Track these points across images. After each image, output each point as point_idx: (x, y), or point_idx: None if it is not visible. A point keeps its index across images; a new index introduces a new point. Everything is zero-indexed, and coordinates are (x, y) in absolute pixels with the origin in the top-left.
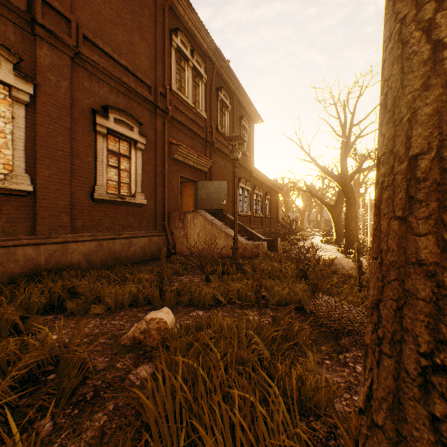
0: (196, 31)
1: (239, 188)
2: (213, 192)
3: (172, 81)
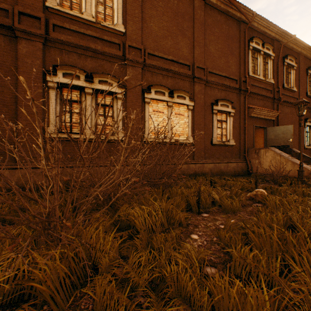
0: (266, 30)
1: (306, 126)
2: (279, 133)
3: (249, 70)
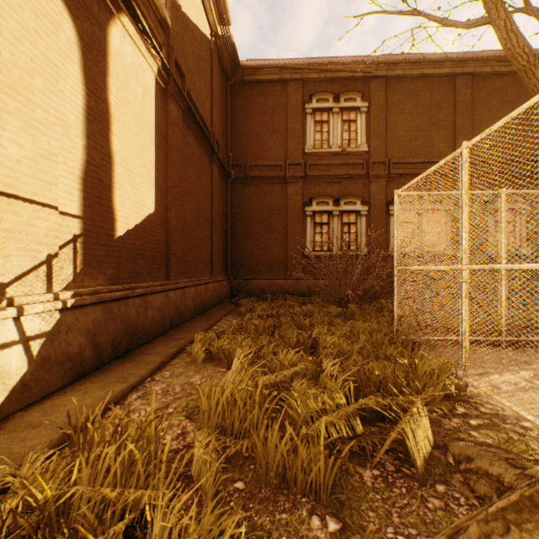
0: None
1: None
2: None
3: None
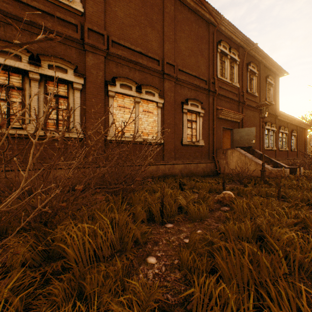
0: (232, 35)
1: (265, 129)
2: (244, 135)
3: (217, 72)
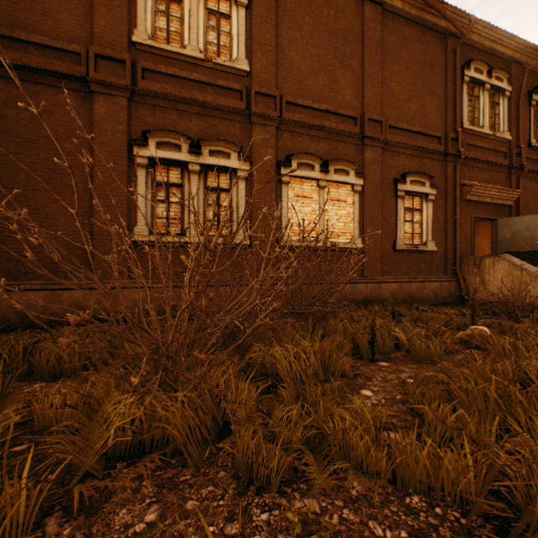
0: (495, 45)
1: None
2: (521, 230)
3: (462, 119)
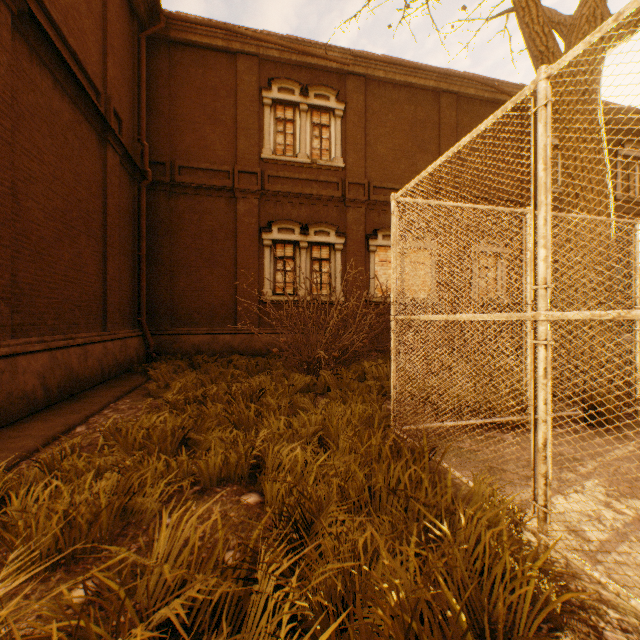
0: None
1: None
2: None
3: None
